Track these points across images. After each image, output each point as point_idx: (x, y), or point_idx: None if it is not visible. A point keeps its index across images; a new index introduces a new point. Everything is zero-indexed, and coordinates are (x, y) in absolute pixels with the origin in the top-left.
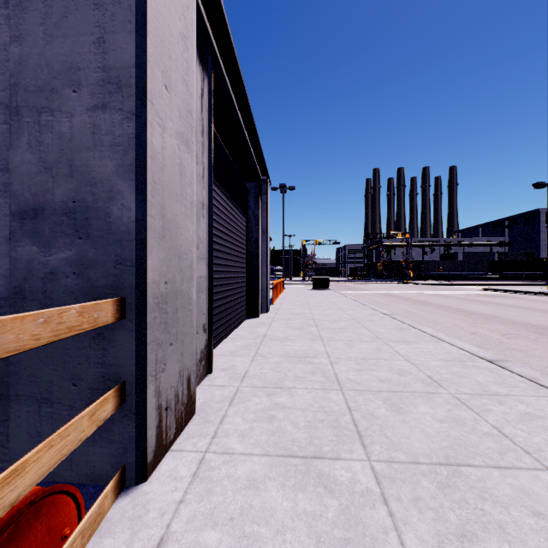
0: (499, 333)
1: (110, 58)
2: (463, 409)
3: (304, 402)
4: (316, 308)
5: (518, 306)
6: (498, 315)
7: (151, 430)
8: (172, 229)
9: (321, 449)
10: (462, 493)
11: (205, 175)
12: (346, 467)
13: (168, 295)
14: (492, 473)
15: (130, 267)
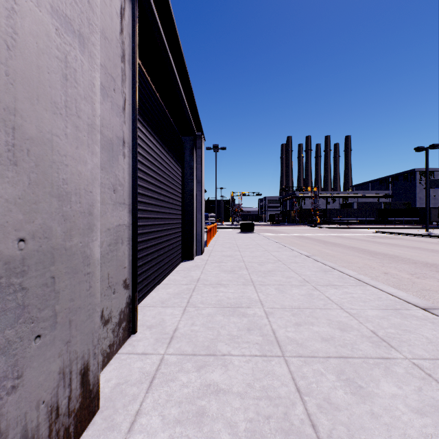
0: (408, 273)
1: None
2: (435, 387)
3: (242, 381)
4: (245, 250)
5: (410, 246)
6: (398, 255)
7: None
8: (41, 154)
9: None
10: None
11: (126, 109)
12: None
13: (28, 260)
14: None
15: None
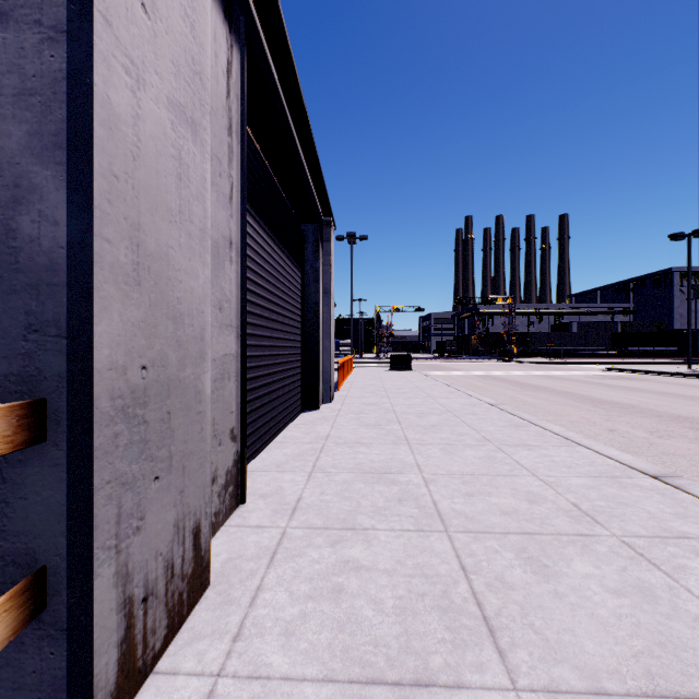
0: (645, 430)
1: None
2: (645, 567)
3: (390, 558)
4: (396, 396)
5: (657, 391)
6: (636, 404)
7: (104, 654)
8: (159, 271)
9: (427, 664)
10: None
11: (233, 198)
12: None
13: (149, 390)
14: None
15: (56, 338)
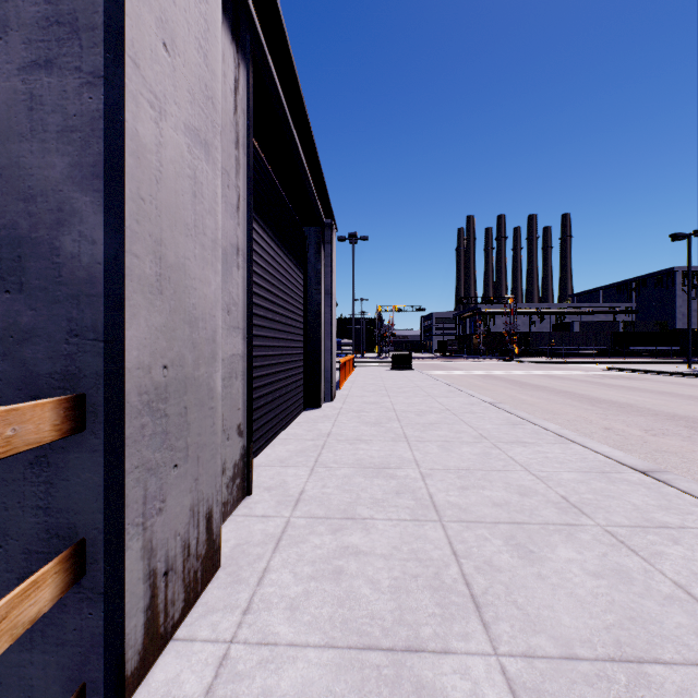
0: (640, 428)
1: None
2: (624, 553)
3: (387, 544)
4: (397, 395)
5: (656, 390)
6: (634, 403)
7: (133, 617)
8: (178, 280)
9: (418, 633)
10: None
11: (240, 207)
12: (460, 670)
13: (169, 387)
14: None
15: (94, 341)
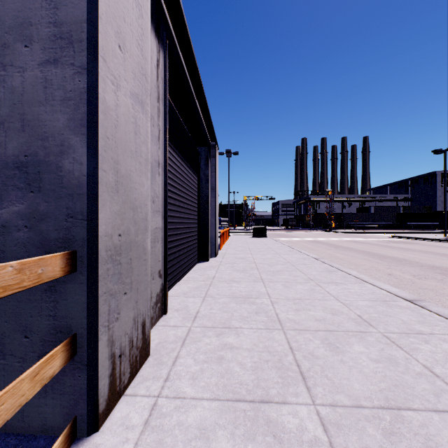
0: (411, 274)
1: (61, 13)
2: (394, 348)
3: (250, 342)
4: (256, 253)
5: (422, 250)
6: (408, 258)
7: (103, 380)
8: (126, 184)
9: (268, 393)
10: (408, 441)
11: (160, 137)
12: (293, 413)
13: (122, 247)
14: (433, 418)
15: (81, 220)
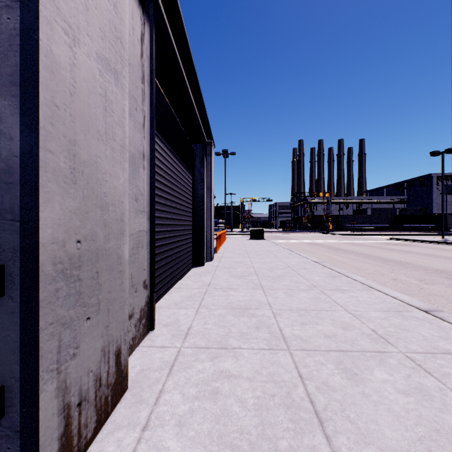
0: (417, 279)
1: None
2: (422, 374)
3: (251, 368)
4: (254, 256)
5: (423, 253)
6: (410, 262)
7: (48, 447)
8: (90, 174)
9: (277, 446)
10: None
11: (145, 125)
12: None
13: (82, 257)
14: None
15: (11, 221)
